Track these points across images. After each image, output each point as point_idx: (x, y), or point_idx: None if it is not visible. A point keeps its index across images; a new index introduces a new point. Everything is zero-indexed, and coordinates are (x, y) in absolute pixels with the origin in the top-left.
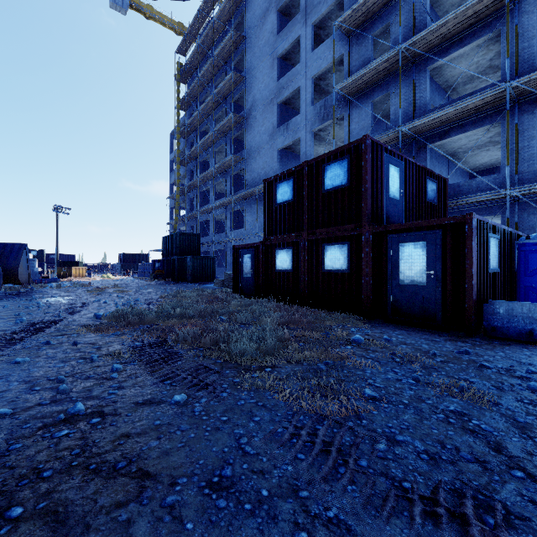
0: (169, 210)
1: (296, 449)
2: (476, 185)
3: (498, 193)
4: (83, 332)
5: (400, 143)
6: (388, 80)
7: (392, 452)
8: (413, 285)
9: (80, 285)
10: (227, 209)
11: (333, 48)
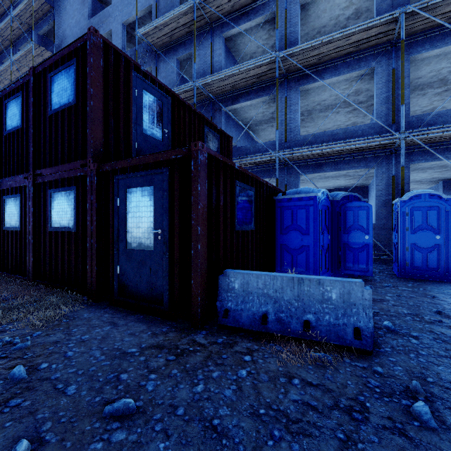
0: None
1: None
2: (258, 149)
3: (271, 155)
4: None
5: (195, 98)
6: (191, 40)
7: None
8: (140, 250)
9: None
10: None
11: None
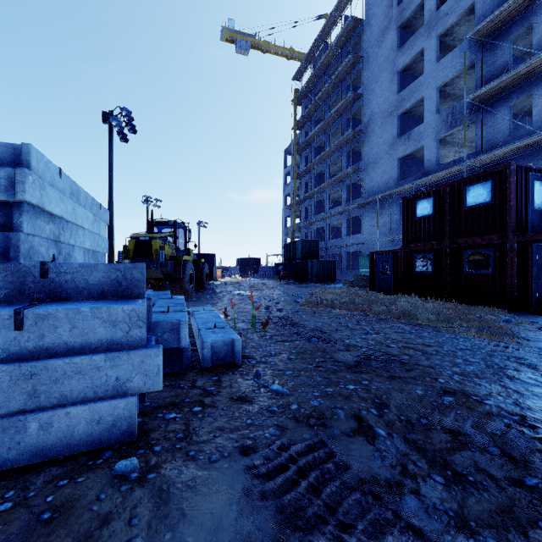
0: (283, 219)
1: (490, 346)
2: None
3: None
4: (306, 308)
5: None
6: (531, 82)
7: (541, 351)
8: None
9: (235, 284)
10: (343, 216)
11: (464, 60)
